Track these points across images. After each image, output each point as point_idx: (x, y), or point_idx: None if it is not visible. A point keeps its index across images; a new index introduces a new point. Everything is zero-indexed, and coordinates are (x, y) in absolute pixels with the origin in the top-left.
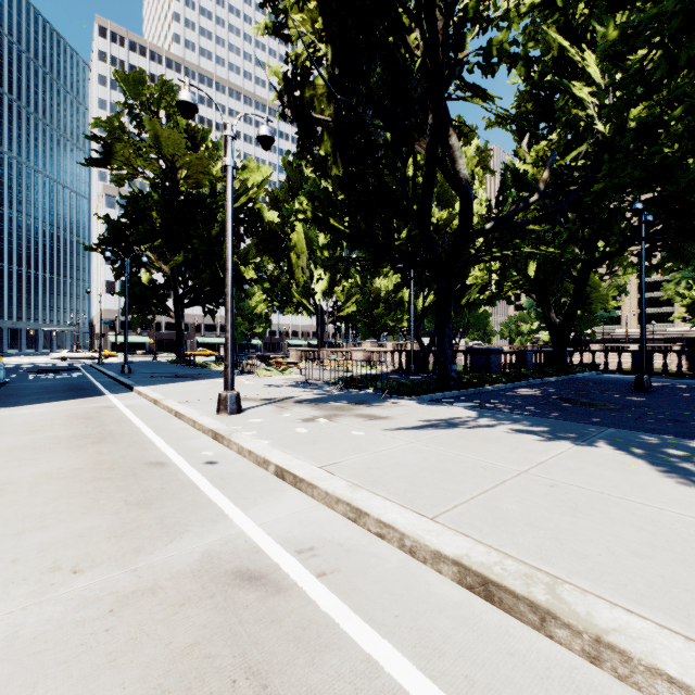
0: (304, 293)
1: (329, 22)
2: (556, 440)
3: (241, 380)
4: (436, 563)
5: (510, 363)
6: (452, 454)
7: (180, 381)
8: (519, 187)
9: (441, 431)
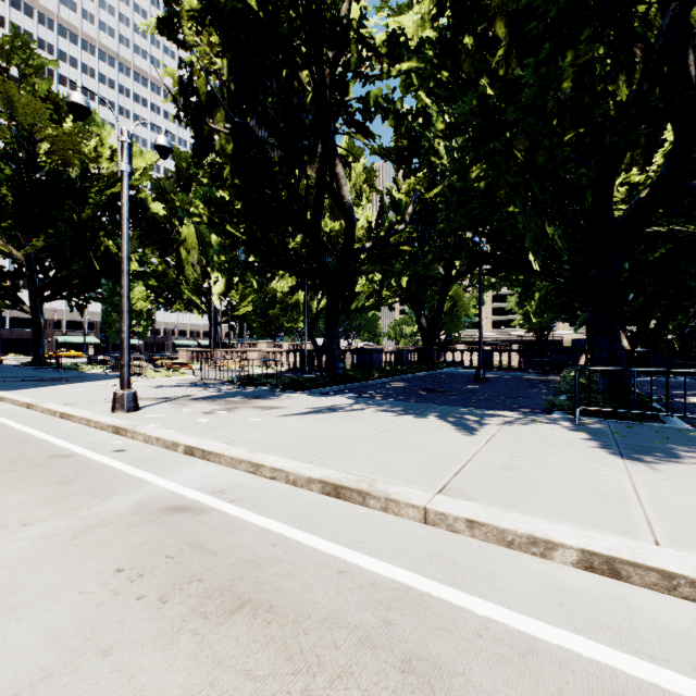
0: (195, 291)
1: (227, 49)
2: (405, 415)
3: None
4: (309, 485)
5: (390, 361)
6: (329, 428)
7: (51, 385)
8: (397, 210)
9: (324, 414)
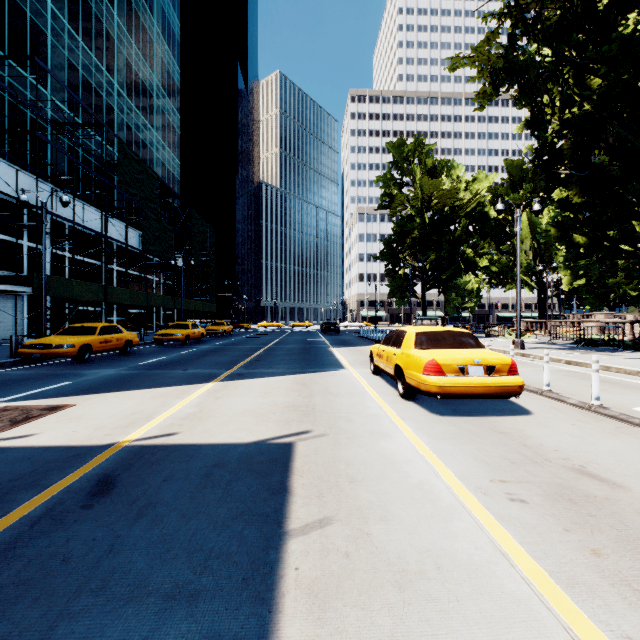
0: (525, 272)
1: (577, 134)
2: None
3: (497, 339)
4: (637, 374)
5: None
6: None
7: None
8: None
9: None
